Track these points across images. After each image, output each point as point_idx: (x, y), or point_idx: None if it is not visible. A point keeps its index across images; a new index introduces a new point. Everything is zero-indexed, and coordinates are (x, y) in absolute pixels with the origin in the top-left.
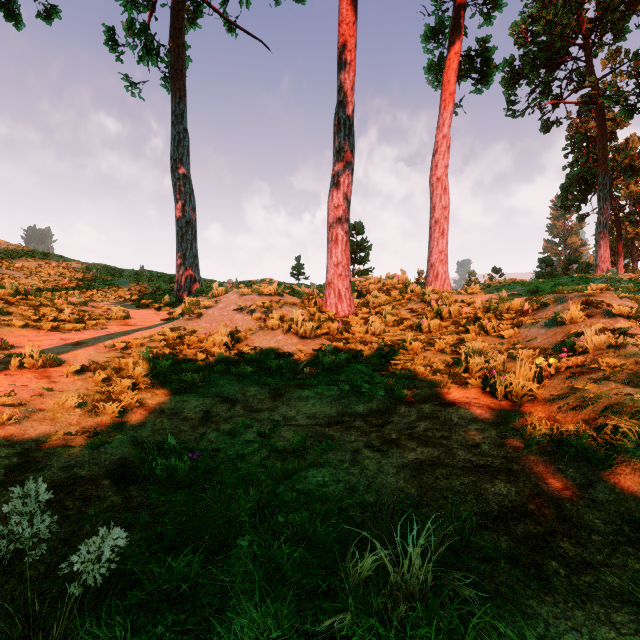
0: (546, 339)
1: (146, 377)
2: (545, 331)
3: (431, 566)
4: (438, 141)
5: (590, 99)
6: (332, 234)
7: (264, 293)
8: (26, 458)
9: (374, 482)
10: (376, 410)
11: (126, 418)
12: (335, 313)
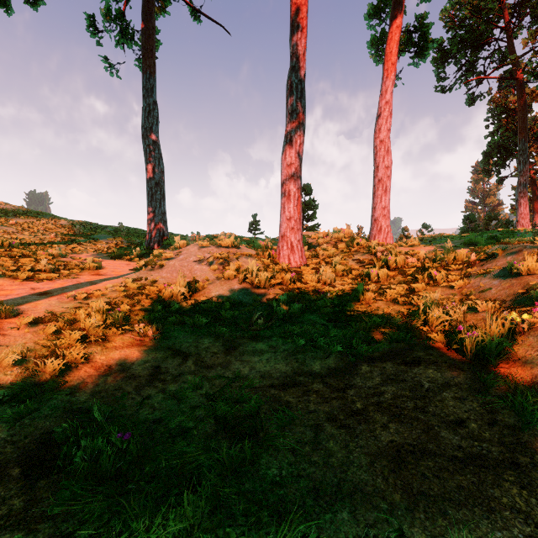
0: (502, 290)
1: (98, 329)
2: (499, 282)
3: None
4: (381, 107)
5: (511, 75)
6: (285, 190)
7: (222, 245)
8: None
9: (344, 480)
10: (335, 369)
11: (67, 377)
12: (288, 264)
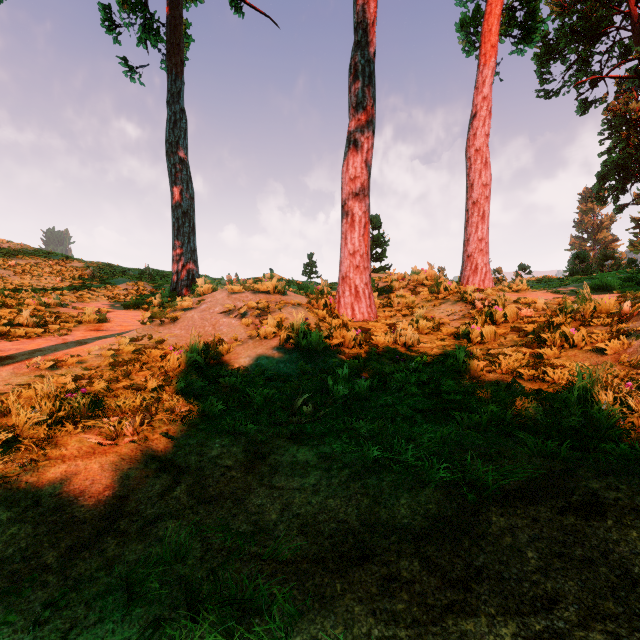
0: None
1: (42, 425)
2: None
3: None
4: (477, 104)
5: (636, 74)
6: (347, 214)
7: (260, 290)
8: None
9: None
10: (439, 519)
11: None
12: (351, 316)
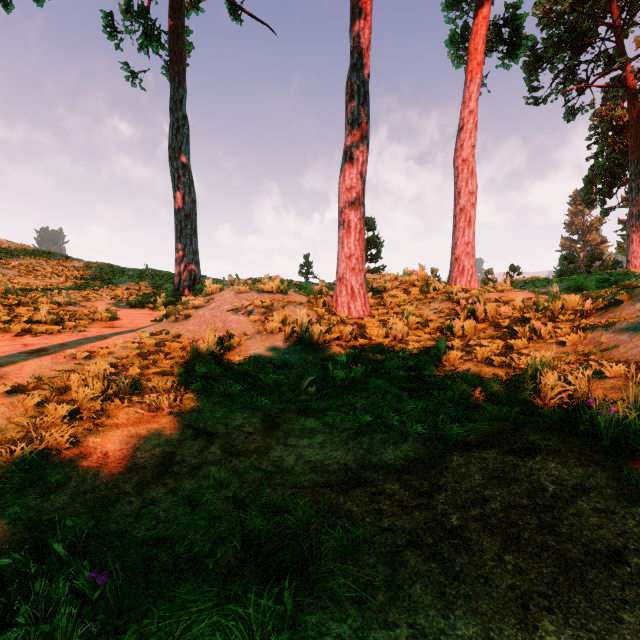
0: (634, 349)
1: (95, 400)
2: (628, 337)
3: None
4: (464, 118)
5: (620, 83)
6: (344, 221)
7: (264, 290)
8: None
9: None
10: (415, 460)
11: (43, 470)
12: (347, 313)
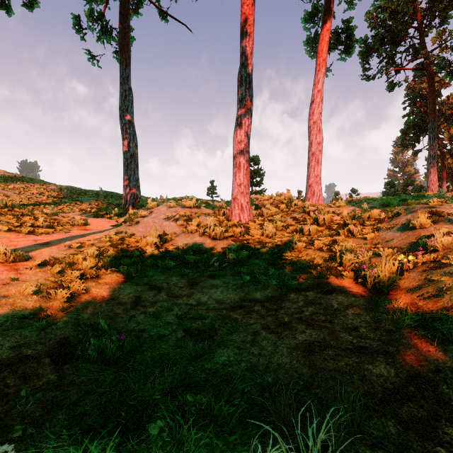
0: (401, 240)
1: (92, 270)
2: (399, 234)
3: None
4: (314, 94)
5: (423, 67)
6: (236, 162)
7: (186, 206)
8: None
9: (271, 362)
10: (271, 297)
11: (73, 303)
12: (238, 221)
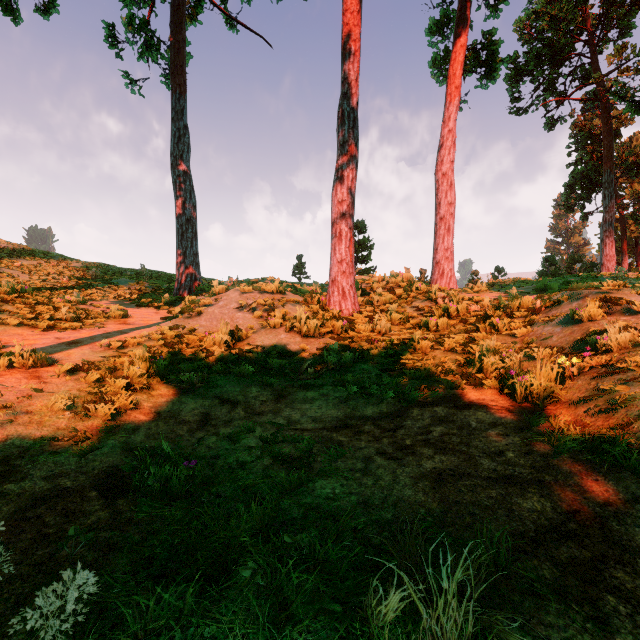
0: (563, 338)
1: (142, 377)
2: (561, 329)
3: (471, 607)
4: (444, 136)
5: (595, 96)
6: (336, 230)
7: (266, 291)
8: (6, 467)
9: (390, 495)
10: (386, 413)
11: (119, 421)
12: (339, 311)
